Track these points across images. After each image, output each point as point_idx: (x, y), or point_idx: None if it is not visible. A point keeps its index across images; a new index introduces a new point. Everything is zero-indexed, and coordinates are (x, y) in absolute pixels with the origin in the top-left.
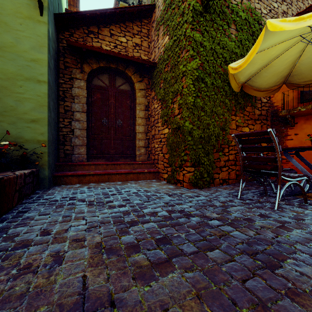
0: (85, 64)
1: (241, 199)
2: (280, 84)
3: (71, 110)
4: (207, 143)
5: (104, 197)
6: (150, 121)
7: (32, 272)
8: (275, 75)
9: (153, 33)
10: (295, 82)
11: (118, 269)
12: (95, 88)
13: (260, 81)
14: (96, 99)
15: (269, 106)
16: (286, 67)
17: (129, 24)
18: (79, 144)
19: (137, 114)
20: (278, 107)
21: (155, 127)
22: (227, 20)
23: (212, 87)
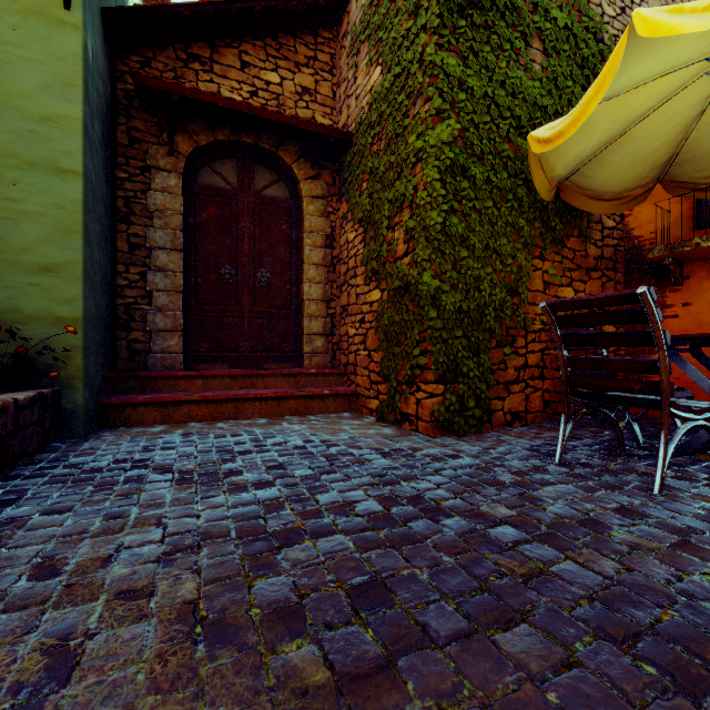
0: (179, 133)
1: (562, 463)
2: (650, 182)
3: (145, 246)
4: (476, 325)
5: (220, 459)
6: (337, 272)
7: None
8: (639, 160)
9: (345, 63)
10: (685, 178)
11: (236, 700)
12: (205, 194)
13: (601, 176)
14: (206, 220)
15: (620, 236)
16: (667, 140)
17: (288, 40)
18: (164, 327)
19: (305, 257)
20: (641, 241)
21: (348, 288)
22: (524, 29)
23: (487, 189)
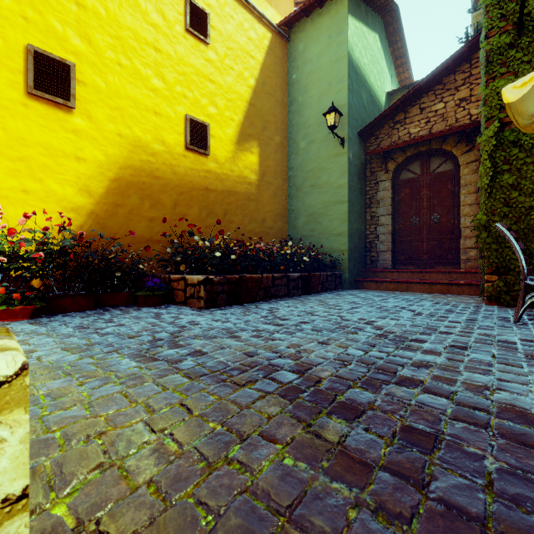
0: (389, 162)
1: None
2: None
3: (376, 216)
4: (527, 238)
5: (373, 296)
6: None
7: (302, 302)
8: None
9: None
10: None
11: (323, 306)
12: (403, 184)
13: None
14: (403, 196)
15: None
16: None
17: (449, 78)
18: (383, 250)
19: (461, 202)
20: None
21: None
22: None
23: None
